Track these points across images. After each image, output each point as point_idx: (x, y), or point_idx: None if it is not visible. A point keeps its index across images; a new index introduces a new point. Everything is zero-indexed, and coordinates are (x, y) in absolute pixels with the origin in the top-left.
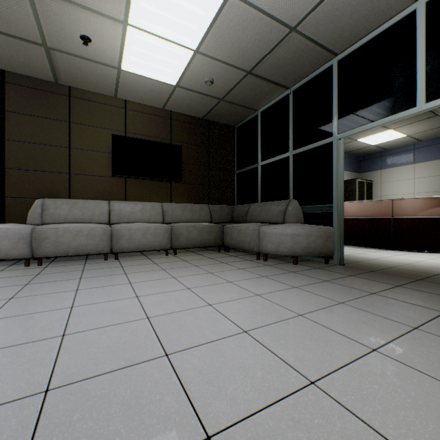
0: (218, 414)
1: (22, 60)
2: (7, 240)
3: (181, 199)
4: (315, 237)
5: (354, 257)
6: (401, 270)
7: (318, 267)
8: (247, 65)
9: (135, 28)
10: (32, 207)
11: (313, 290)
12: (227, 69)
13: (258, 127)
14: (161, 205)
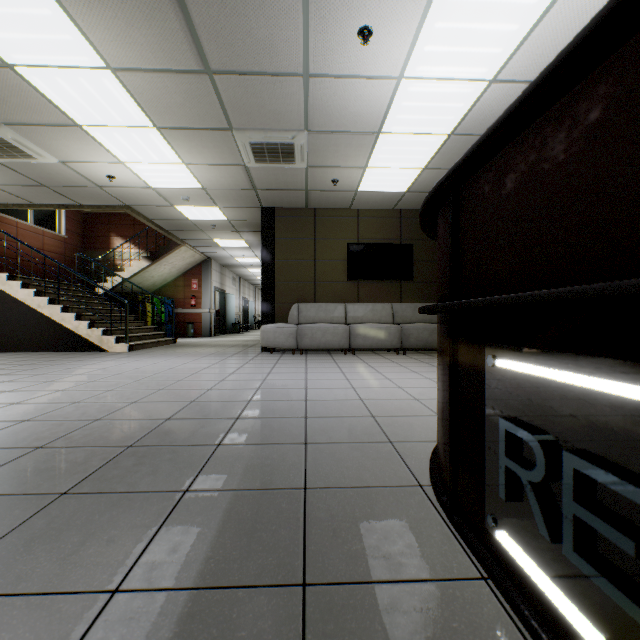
0: (421, 397)
1: (288, 200)
2: (283, 335)
3: (412, 298)
4: None
5: None
6: None
7: None
8: None
9: (372, 168)
10: (291, 311)
11: None
12: None
13: None
14: (390, 306)
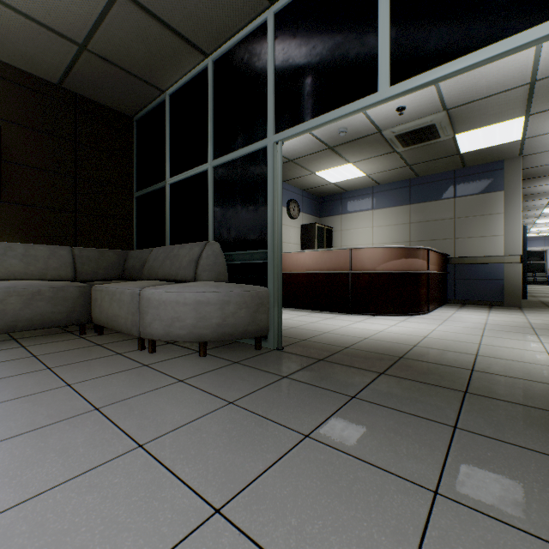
0: None
1: None
2: None
3: (3, 233)
4: (237, 306)
5: (303, 330)
6: (359, 352)
7: (239, 361)
8: None
9: None
10: None
11: (179, 452)
12: None
13: (165, 120)
14: None
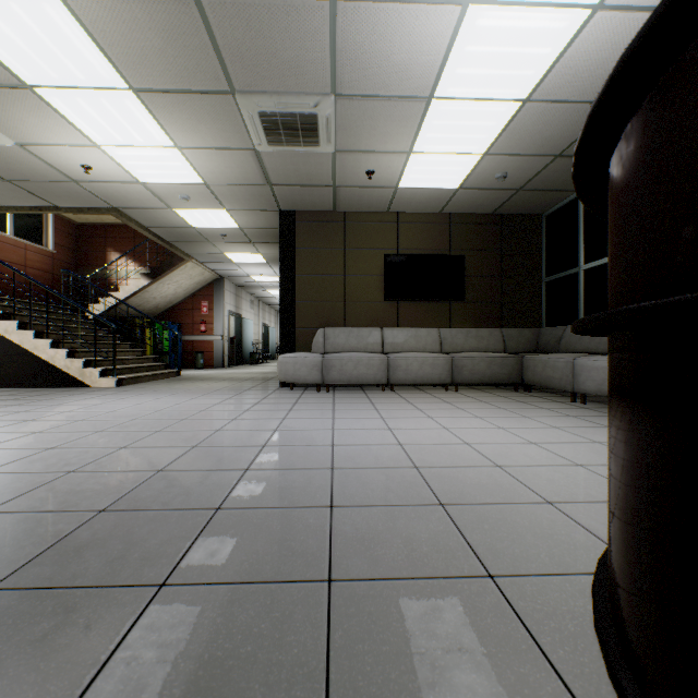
0: (505, 463)
1: (311, 200)
2: (305, 367)
3: (463, 322)
4: None
5: None
6: None
7: None
8: (554, 150)
9: (418, 153)
10: (316, 337)
11: None
12: (526, 160)
13: (578, 215)
14: (437, 332)
